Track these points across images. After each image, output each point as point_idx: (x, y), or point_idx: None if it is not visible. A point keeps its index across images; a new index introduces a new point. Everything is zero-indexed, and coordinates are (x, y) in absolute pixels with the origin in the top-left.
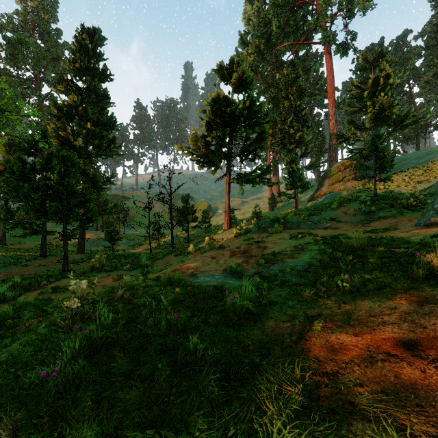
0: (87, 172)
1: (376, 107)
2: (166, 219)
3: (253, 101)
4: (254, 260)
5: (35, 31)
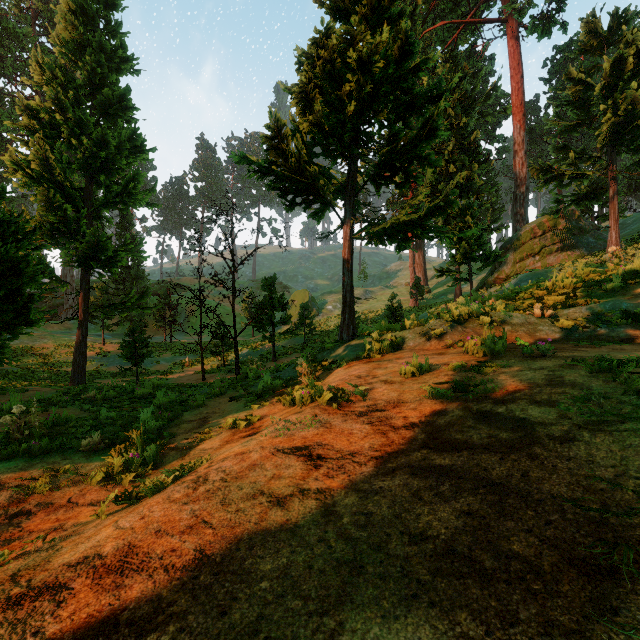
0: (84, 232)
1: (619, 111)
2: (244, 319)
3: (408, 47)
4: (546, 544)
5: (39, 24)
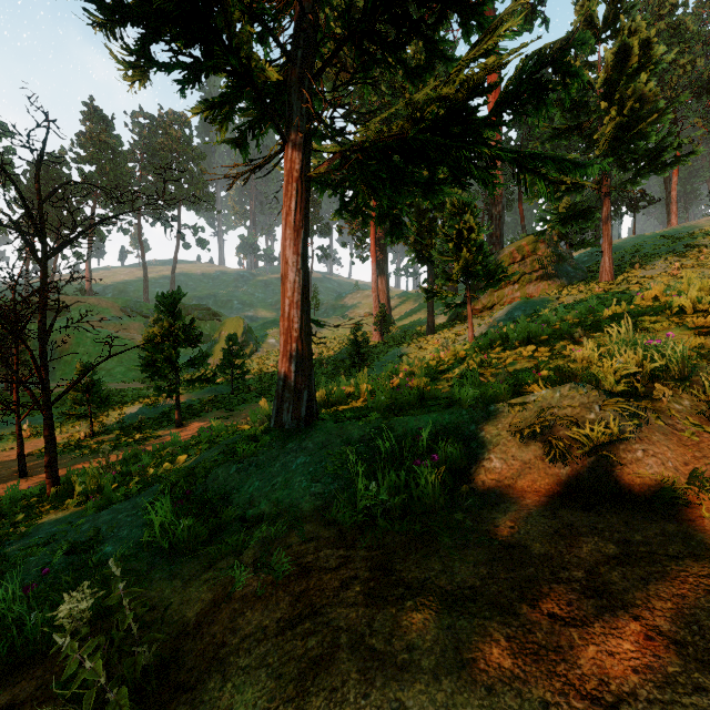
0: None
1: (625, 110)
2: None
3: None
4: None
5: None
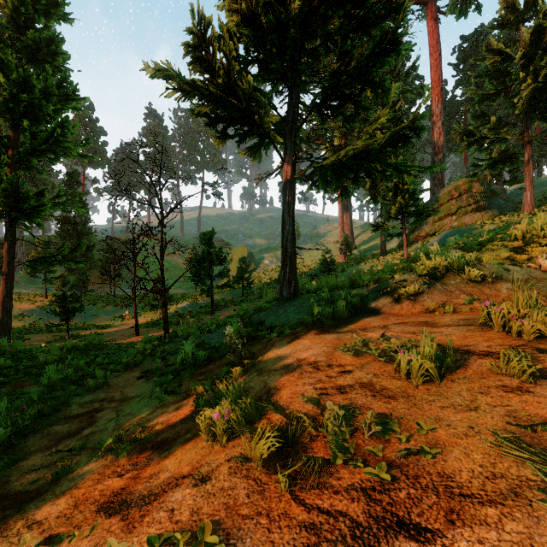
0: (1, 178)
1: (539, 77)
2: (187, 273)
3: None
4: None
5: None
